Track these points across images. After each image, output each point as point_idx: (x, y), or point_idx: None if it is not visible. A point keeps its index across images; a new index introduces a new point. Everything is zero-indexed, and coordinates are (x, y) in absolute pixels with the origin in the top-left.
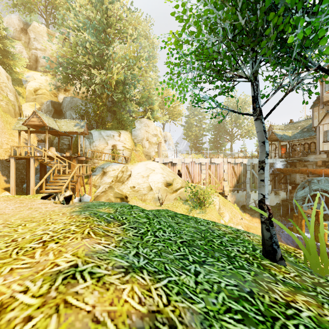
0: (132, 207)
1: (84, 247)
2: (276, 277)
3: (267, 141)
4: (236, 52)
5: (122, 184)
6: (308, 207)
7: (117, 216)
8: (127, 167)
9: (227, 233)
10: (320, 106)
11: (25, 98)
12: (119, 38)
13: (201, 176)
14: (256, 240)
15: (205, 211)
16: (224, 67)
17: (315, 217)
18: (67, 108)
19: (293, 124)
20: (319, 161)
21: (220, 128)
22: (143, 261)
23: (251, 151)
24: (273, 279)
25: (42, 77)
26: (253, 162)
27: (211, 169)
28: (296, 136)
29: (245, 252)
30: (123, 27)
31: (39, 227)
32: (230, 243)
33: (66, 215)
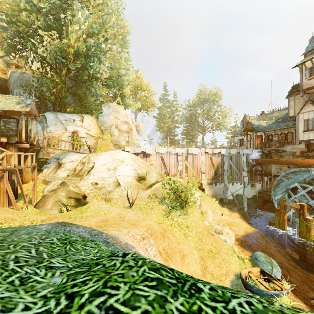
0: None
1: None
2: None
3: None
4: None
5: (80, 179)
6: (292, 200)
7: None
8: (89, 157)
9: None
10: (296, 95)
11: None
12: (80, 2)
13: (177, 167)
14: None
15: (186, 212)
16: None
17: (300, 211)
18: (15, 85)
19: (266, 115)
20: (297, 151)
21: (192, 121)
22: None
23: (229, 141)
24: None
25: None
26: (230, 153)
27: (188, 160)
28: (272, 127)
29: None
30: None
31: None
32: None
33: None
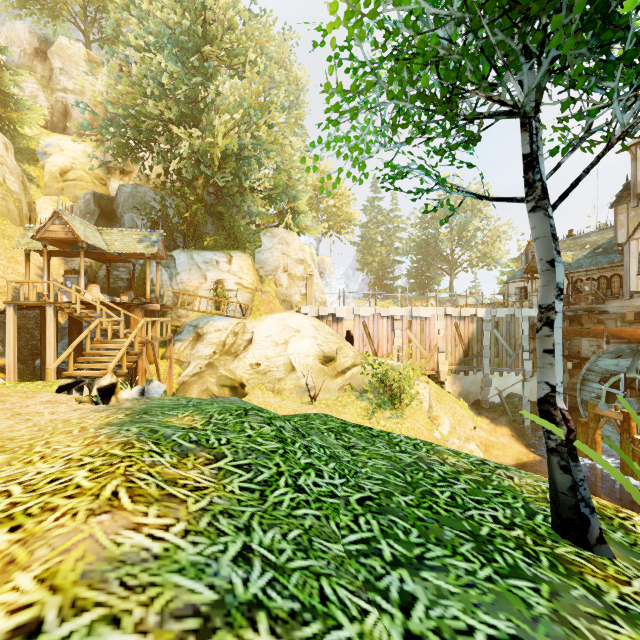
0: (246, 413)
1: (85, 546)
2: (604, 599)
3: (560, 259)
4: (494, 41)
5: (233, 358)
6: (608, 405)
7: (208, 436)
8: (244, 324)
9: (463, 471)
10: (630, 202)
11: (43, 187)
12: (228, 66)
13: (392, 342)
14: (528, 487)
15: (402, 414)
16: (465, 78)
17: (623, 425)
18: (126, 207)
19: (576, 239)
20: (629, 312)
21: (429, 249)
22: (261, 577)
23: (493, 294)
24: (600, 605)
25: (77, 147)
26: (496, 315)
27: (412, 329)
28: (583, 264)
29: (511, 521)
30: (236, 44)
31: (3, 471)
32: (472, 499)
33: (86, 433)
